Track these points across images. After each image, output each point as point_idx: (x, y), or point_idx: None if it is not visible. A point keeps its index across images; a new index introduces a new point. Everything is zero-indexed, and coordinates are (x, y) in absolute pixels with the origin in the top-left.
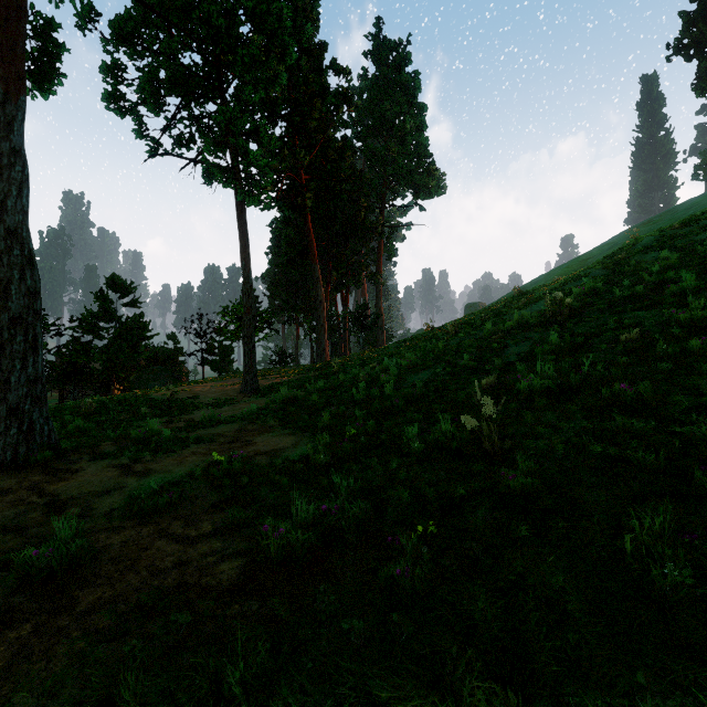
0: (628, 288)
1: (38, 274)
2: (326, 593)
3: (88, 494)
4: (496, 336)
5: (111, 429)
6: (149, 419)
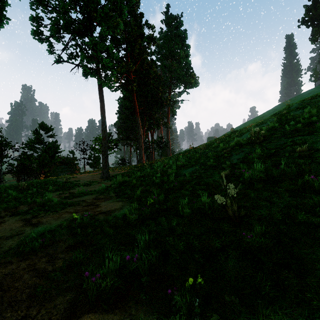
0: (293, 126)
1: None
2: None
3: (1, 238)
4: (226, 150)
5: (29, 197)
6: (53, 192)
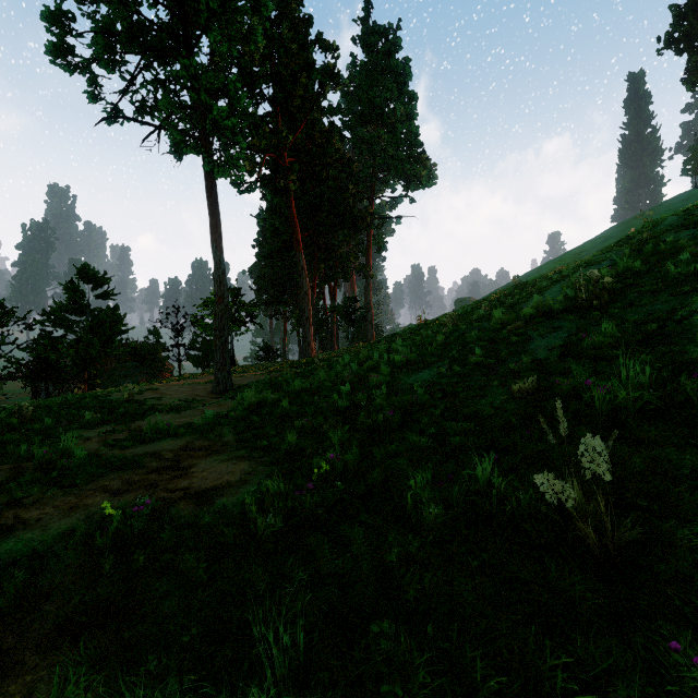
0: (686, 264)
1: None
2: None
3: None
4: (512, 326)
5: (25, 443)
6: (92, 426)
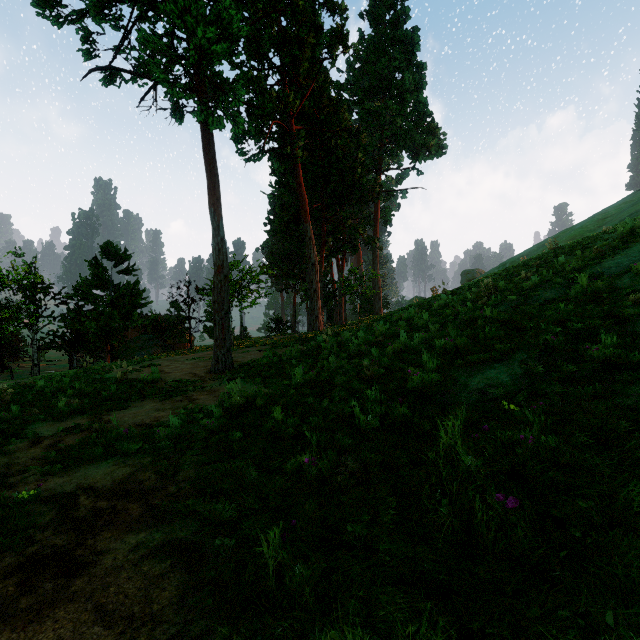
0: None
1: None
2: None
3: None
4: None
5: None
6: (63, 417)
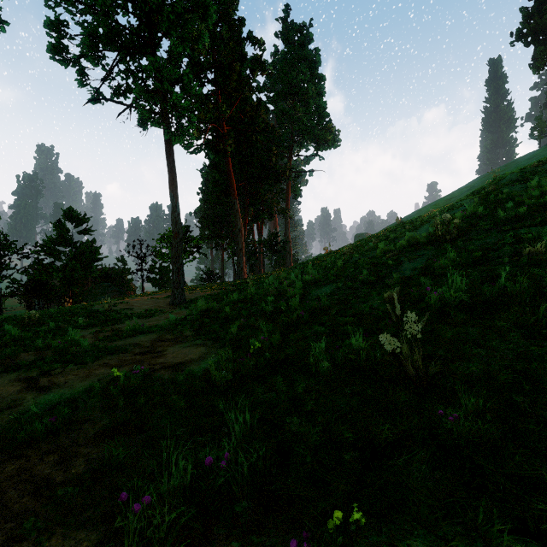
0: (511, 210)
1: None
2: None
3: None
4: (390, 254)
5: (40, 338)
6: (84, 328)
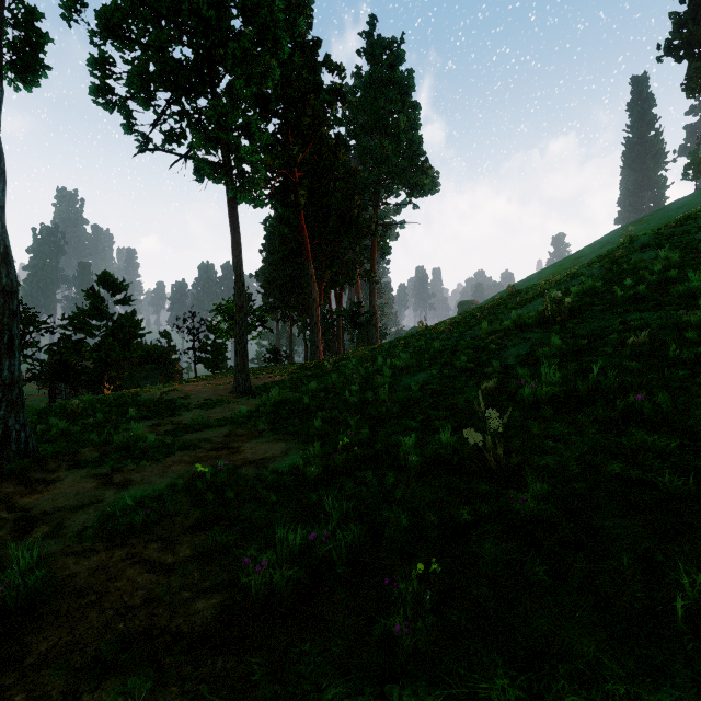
0: (629, 288)
1: (14, 272)
2: (312, 653)
3: (62, 509)
4: (493, 336)
5: (95, 433)
6: (137, 421)
